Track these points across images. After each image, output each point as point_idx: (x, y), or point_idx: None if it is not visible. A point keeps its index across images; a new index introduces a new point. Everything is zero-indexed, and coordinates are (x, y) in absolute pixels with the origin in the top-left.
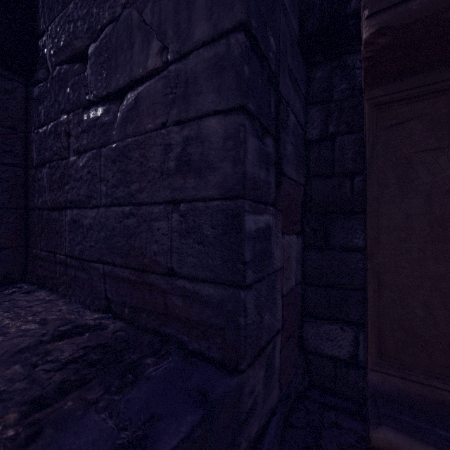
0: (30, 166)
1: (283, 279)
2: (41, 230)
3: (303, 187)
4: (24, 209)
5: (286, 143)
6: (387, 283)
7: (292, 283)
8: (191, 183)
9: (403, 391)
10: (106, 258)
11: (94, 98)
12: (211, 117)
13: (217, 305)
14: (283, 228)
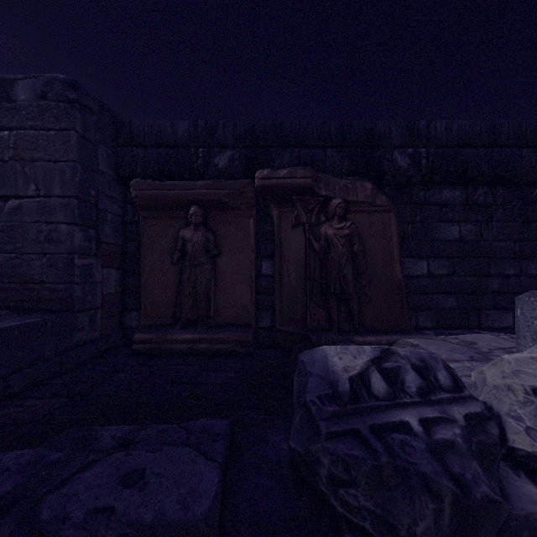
0: None
1: (102, 287)
2: None
3: (121, 245)
4: None
5: (105, 228)
6: (148, 286)
7: (112, 291)
8: (53, 247)
9: (151, 325)
10: None
11: None
12: (62, 223)
13: (65, 291)
14: (103, 265)
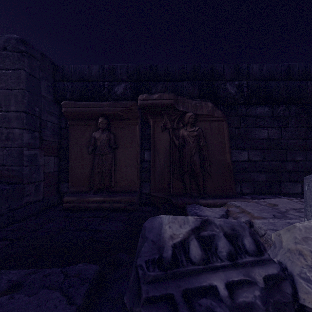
0: None
1: (44, 168)
2: None
3: (58, 142)
4: None
5: (46, 131)
6: (73, 167)
7: (51, 171)
8: (10, 143)
9: (75, 191)
10: None
11: None
12: (16, 128)
13: (18, 171)
14: (45, 154)
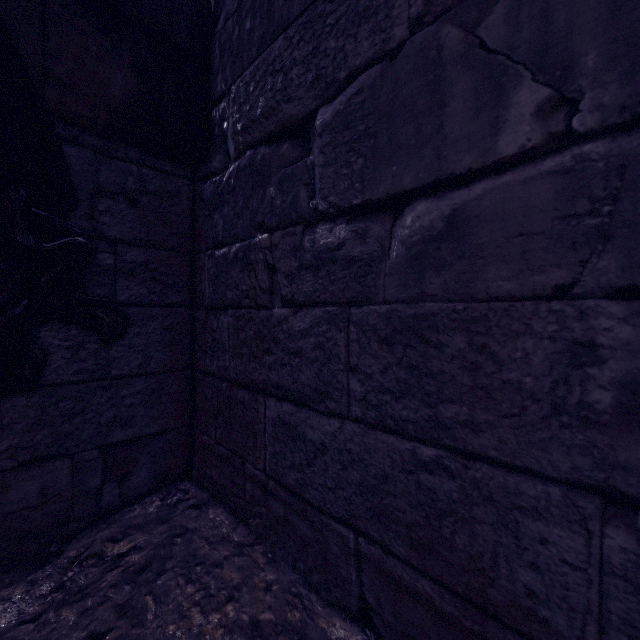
0: (198, 304)
1: None
2: (217, 409)
3: None
4: (189, 368)
5: None
6: None
7: None
8: None
9: None
10: (363, 523)
11: (329, 208)
12: None
13: None
14: None
